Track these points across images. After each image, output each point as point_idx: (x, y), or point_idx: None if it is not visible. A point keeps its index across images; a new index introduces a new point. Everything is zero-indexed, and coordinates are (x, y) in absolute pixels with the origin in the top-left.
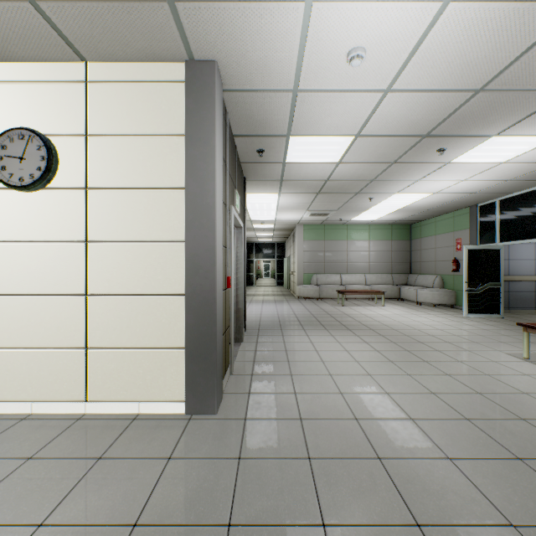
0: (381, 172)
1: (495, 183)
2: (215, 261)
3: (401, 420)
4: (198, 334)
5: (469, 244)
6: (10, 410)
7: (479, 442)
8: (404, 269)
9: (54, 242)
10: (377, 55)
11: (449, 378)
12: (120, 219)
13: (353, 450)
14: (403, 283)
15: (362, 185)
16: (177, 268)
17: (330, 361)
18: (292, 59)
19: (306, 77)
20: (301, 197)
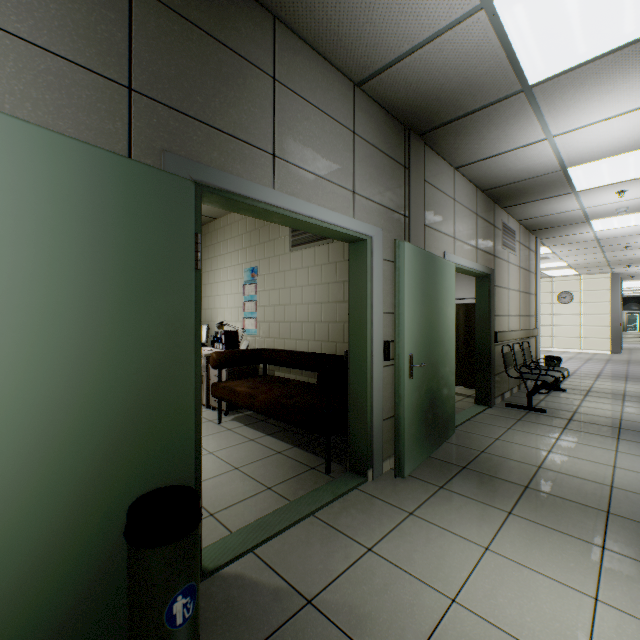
0: None
1: None
2: (619, 319)
3: None
4: (613, 335)
5: None
6: (560, 350)
7: None
8: None
9: (571, 315)
10: None
11: None
12: (590, 310)
13: None
14: None
15: None
16: (607, 320)
17: None
18: None
19: None
20: None
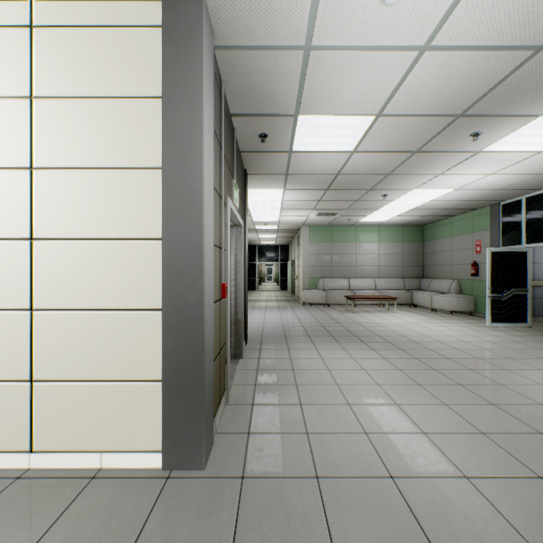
0: (400, 163)
1: (526, 178)
2: (203, 265)
3: (453, 480)
4: (179, 362)
5: (490, 246)
6: None
7: None
8: (417, 273)
9: None
10: None
11: (496, 410)
12: (76, 209)
13: (396, 539)
14: (415, 288)
15: (376, 180)
16: (153, 274)
17: (346, 384)
18: None
19: (322, 26)
20: (308, 194)
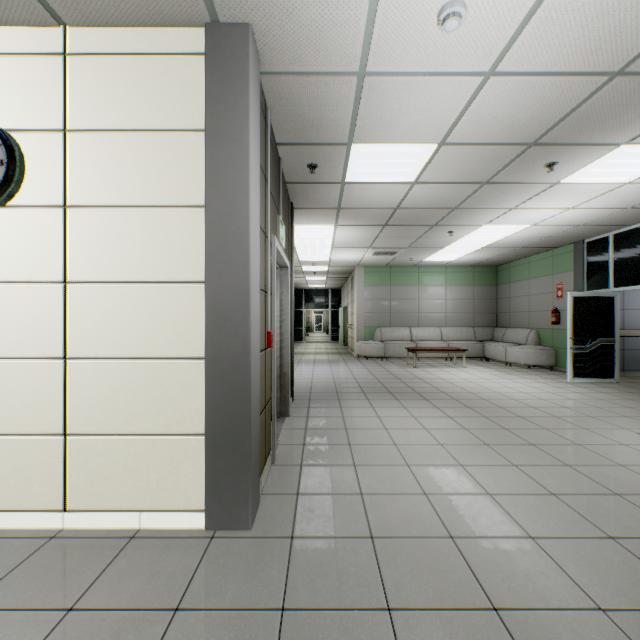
0: (468, 196)
1: (612, 212)
2: (249, 311)
3: (517, 540)
4: (224, 415)
5: (573, 290)
6: None
7: (639, 579)
8: (489, 321)
9: (18, 283)
10: (481, 14)
11: (570, 471)
12: (113, 251)
13: (453, 595)
14: (487, 339)
15: (441, 214)
16: (195, 320)
17: (405, 444)
18: (359, 22)
19: (377, 51)
20: (363, 230)
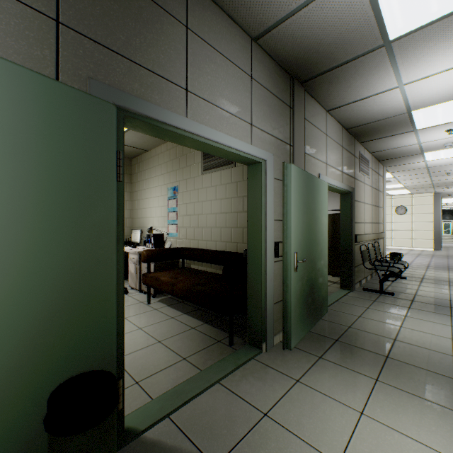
0: None
1: None
2: (440, 225)
3: None
4: (436, 237)
5: None
6: (397, 248)
7: None
8: None
9: (405, 222)
10: None
11: None
12: (419, 219)
13: None
14: None
15: None
16: (431, 226)
17: None
18: None
19: None
20: None
